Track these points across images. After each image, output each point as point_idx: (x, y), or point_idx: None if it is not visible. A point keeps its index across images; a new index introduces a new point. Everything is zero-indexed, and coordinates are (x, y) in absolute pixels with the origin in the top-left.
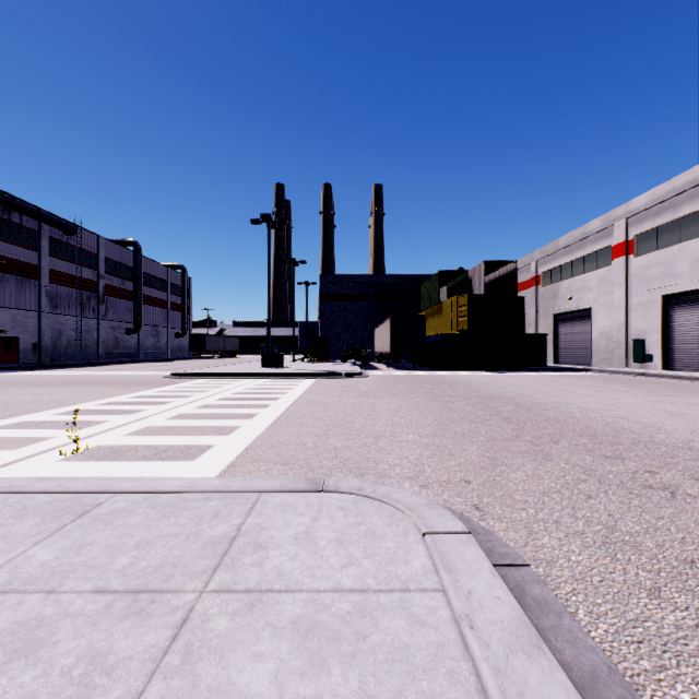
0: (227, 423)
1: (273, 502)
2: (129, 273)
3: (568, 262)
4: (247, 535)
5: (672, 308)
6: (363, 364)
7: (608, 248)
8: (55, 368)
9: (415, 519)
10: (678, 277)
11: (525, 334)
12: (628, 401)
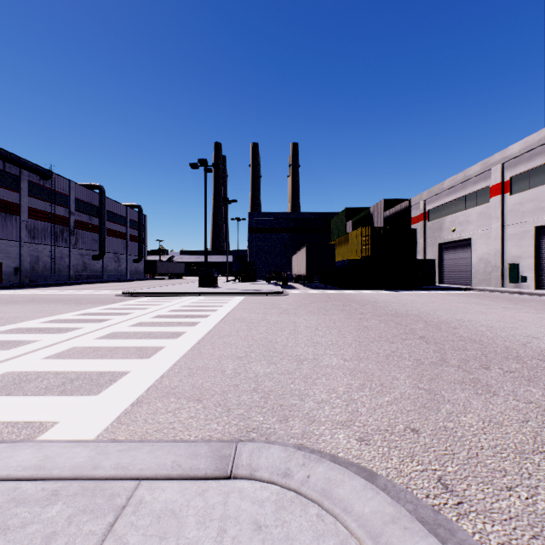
0: (153, 343)
1: (150, 509)
2: (95, 211)
3: (451, 201)
4: None
5: (543, 237)
6: (283, 284)
7: (486, 188)
8: (30, 287)
9: None
10: None
11: (418, 260)
12: (525, 318)
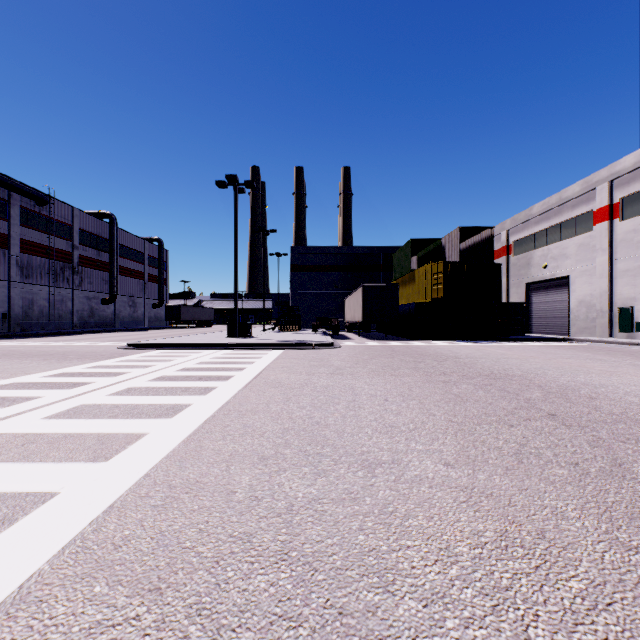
0: (130, 426)
1: None
2: (105, 245)
3: (542, 230)
4: None
5: None
6: (333, 333)
7: (589, 213)
8: (18, 338)
9: None
10: None
11: (502, 303)
12: None
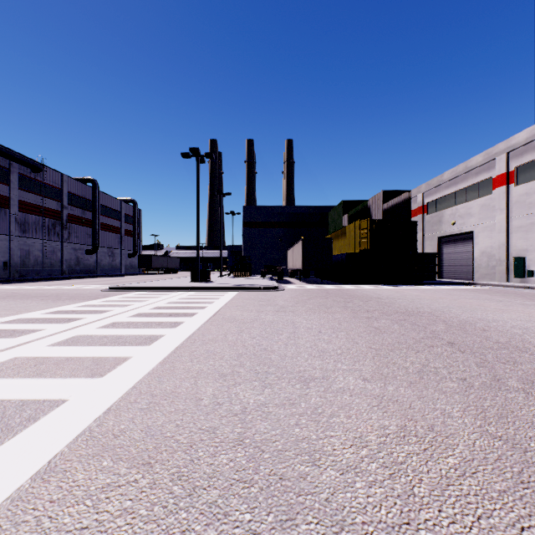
0: (117, 351)
1: None
2: (89, 205)
3: (451, 193)
4: None
5: None
6: (278, 278)
7: (489, 179)
8: (17, 282)
9: None
10: None
11: (418, 253)
12: None
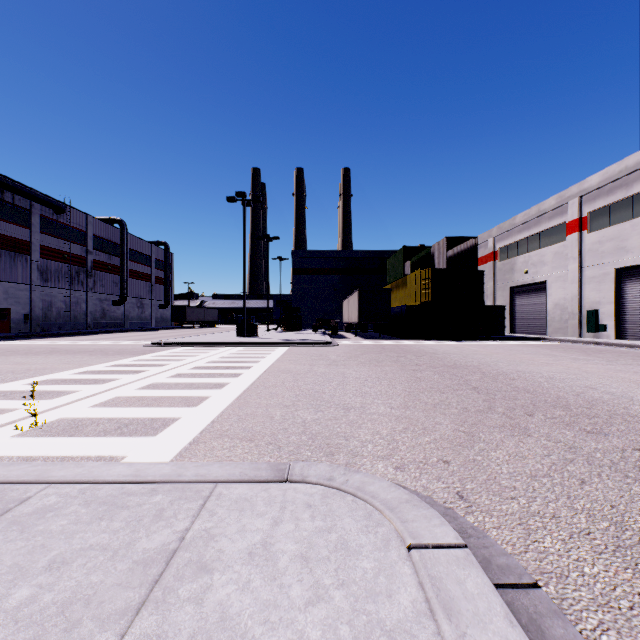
0: (197, 393)
1: (229, 497)
2: (115, 249)
3: (524, 238)
4: (190, 548)
5: (624, 281)
6: (332, 333)
7: (563, 225)
8: (44, 337)
9: (396, 523)
10: (630, 252)
11: (485, 306)
12: (591, 370)
